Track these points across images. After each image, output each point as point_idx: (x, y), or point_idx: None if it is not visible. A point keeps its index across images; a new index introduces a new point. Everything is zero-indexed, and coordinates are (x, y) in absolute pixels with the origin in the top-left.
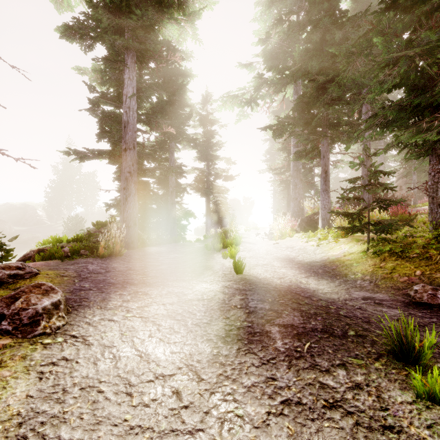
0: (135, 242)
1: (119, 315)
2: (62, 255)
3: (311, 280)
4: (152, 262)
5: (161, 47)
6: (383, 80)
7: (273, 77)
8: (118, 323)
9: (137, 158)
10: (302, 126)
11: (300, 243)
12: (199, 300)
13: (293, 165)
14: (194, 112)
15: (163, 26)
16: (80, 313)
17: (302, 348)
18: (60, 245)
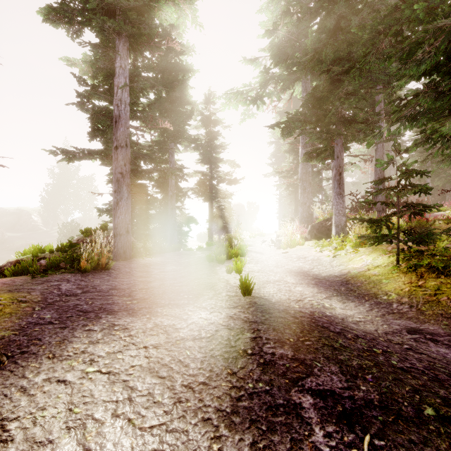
0: (128, 252)
1: (76, 369)
2: (37, 269)
3: (335, 303)
4: (144, 278)
5: (157, 31)
6: (420, 59)
7: (280, 73)
8: (71, 387)
9: (133, 159)
10: (314, 123)
11: (313, 252)
12: (194, 340)
13: (302, 167)
14: (196, 110)
15: (160, 8)
16: (17, 369)
17: (360, 449)
18: (42, 255)
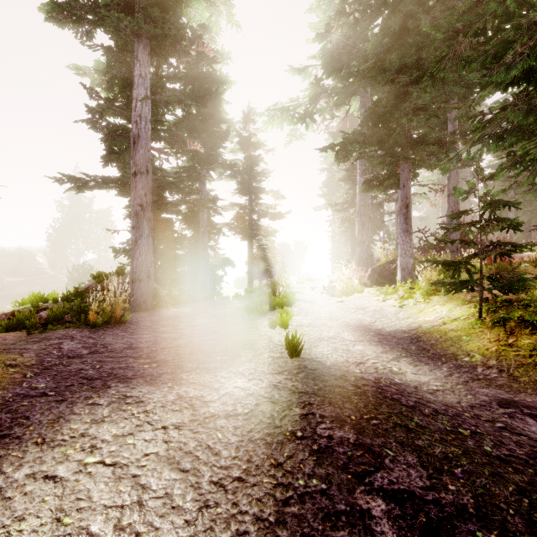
0: (149, 301)
1: (72, 460)
2: (35, 323)
3: (405, 366)
4: (168, 333)
5: (185, 32)
6: (510, 62)
7: (334, 86)
8: (62, 485)
9: (156, 188)
10: (376, 145)
11: (374, 301)
12: (228, 417)
13: (360, 199)
14: (233, 130)
15: (188, 4)
16: None
17: None
18: (44, 305)
